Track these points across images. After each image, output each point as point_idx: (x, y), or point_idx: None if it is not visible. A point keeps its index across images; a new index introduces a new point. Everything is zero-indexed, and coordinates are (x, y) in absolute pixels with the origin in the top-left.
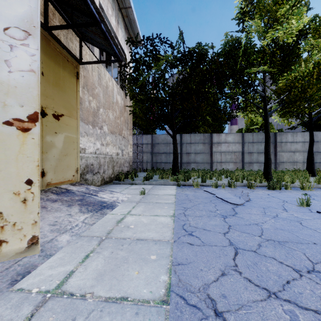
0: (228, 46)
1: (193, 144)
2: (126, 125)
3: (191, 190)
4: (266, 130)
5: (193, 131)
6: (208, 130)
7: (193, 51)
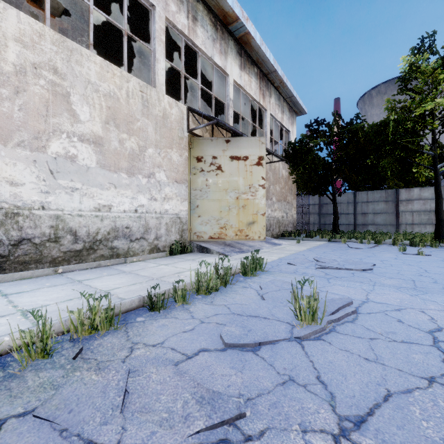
0: (376, 126)
1: (371, 203)
2: (290, 191)
3: (336, 243)
4: (436, 190)
5: (378, 185)
6: (400, 183)
7: (346, 130)
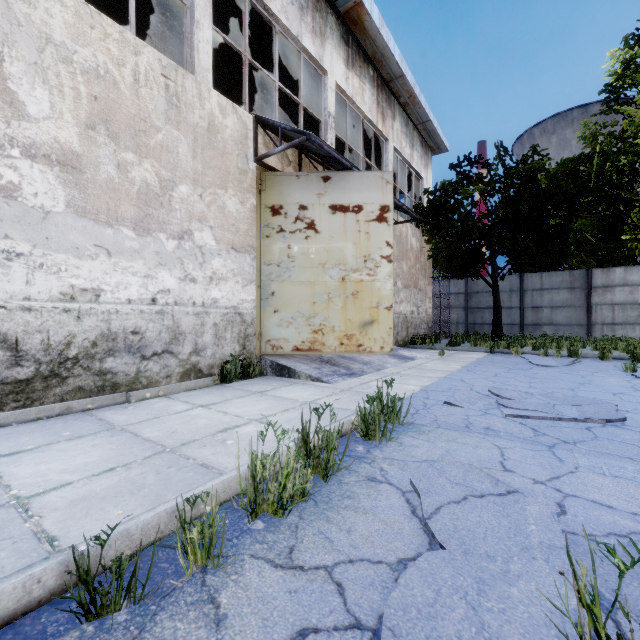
0: (570, 162)
1: (547, 291)
2: (423, 273)
3: (505, 356)
4: None
5: (555, 264)
6: (590, 261)
7: (517, 171)
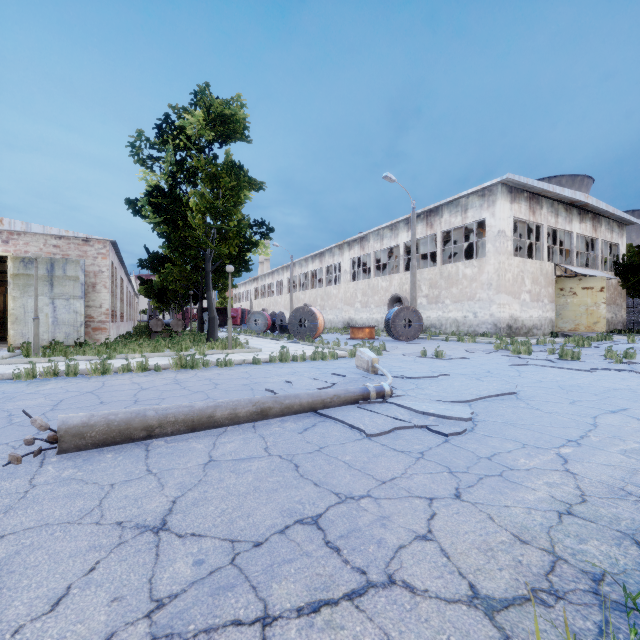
0: None
1: None
2: (619, 295)
3: None
4: None
5: None
6: None
7: None
